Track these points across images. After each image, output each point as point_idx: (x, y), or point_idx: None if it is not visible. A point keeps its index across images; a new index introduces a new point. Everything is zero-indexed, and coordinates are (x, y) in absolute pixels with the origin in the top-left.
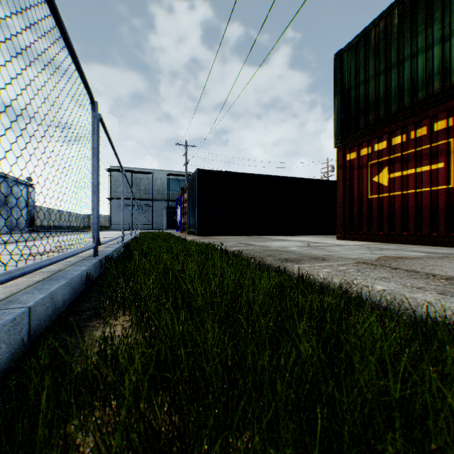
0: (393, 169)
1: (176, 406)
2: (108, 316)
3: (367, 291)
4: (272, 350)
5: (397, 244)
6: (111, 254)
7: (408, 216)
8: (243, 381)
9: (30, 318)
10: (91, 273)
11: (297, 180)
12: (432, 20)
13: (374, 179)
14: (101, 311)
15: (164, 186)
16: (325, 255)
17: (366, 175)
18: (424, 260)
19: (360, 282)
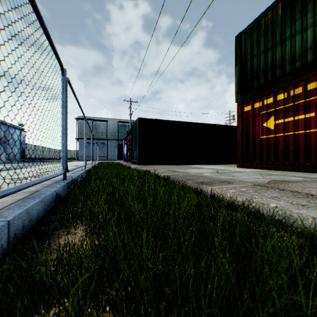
0: (277, 117)
1: (115, 315)
2: (70, 226)
3: (264, 207)
4: (194, 262)
5: (281, 171)
6: (76, 178)
7: (289, 151)
8: (171, 288)
9: (9, 229)
10: (61, 192)
11: (209, 125)
12: (306, 10)
13: (264, 125)
14: (65, 221)
15: (115, 130)
16: (230, 179)
17: (258, 122)
18: (302, 183)
19: (258, 201)
